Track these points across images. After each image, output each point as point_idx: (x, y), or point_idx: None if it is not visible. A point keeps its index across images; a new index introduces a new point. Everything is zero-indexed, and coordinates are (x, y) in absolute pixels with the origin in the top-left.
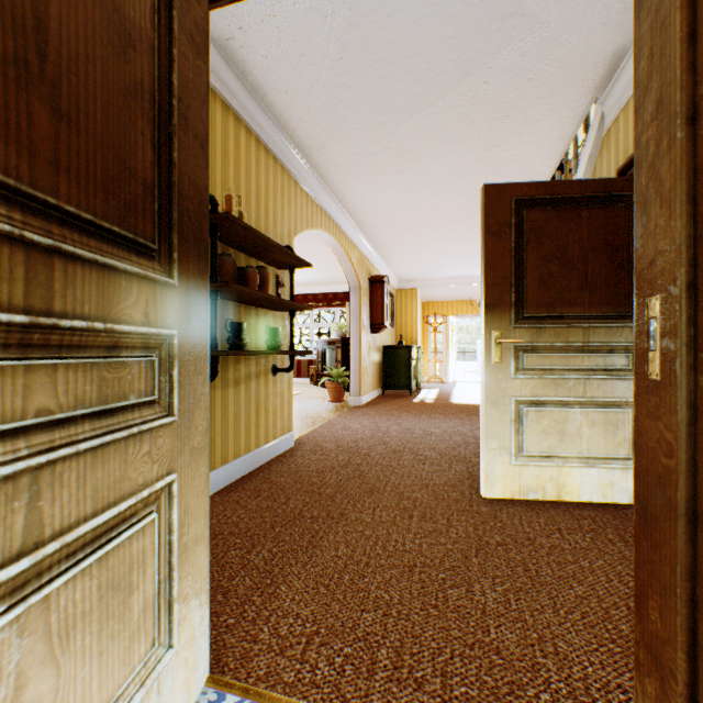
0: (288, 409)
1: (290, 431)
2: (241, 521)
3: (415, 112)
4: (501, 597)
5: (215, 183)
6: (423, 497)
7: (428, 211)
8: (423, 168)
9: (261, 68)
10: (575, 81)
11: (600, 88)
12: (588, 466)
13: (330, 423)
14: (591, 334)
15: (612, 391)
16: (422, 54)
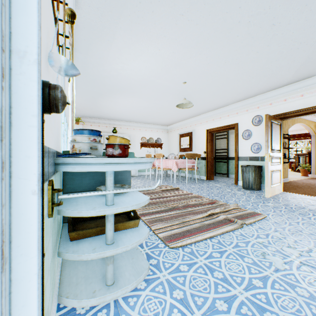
0: (286, 172)
1: (287, 178)
2: None
3: None
4: None
5: None
6: None
7: None
8: None
9: None
10: None
11: None
12: None
13: (300, 179)
14: None
15: None
16: None
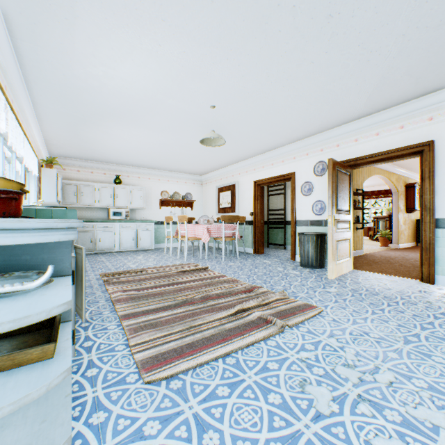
0: (360, 242)
1: (361, 249)
2: None
3: None
4: (416, 273)
5: None
6: (409, 265)
7: None
8: None
9: None
10: None
11: None
12: None
13: (378, 251)
14: None
15: None
16: None
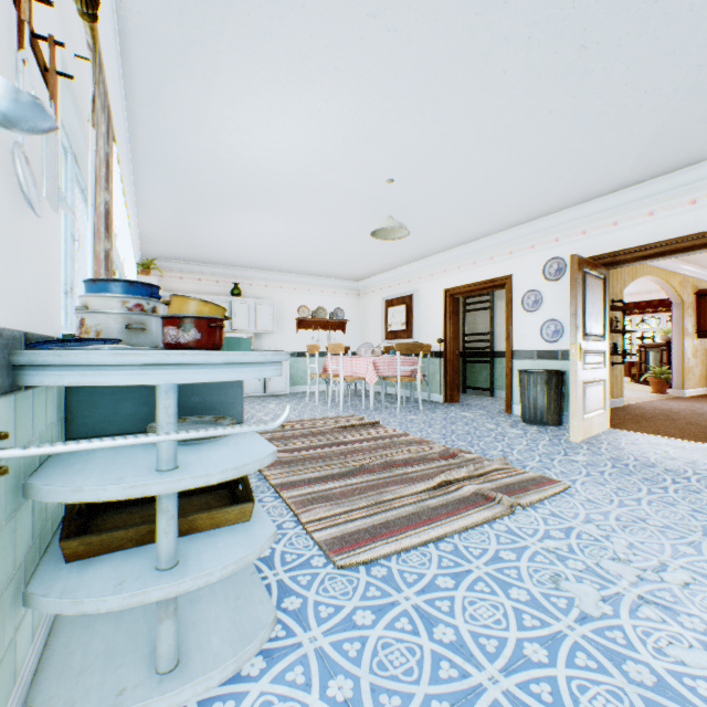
0: (618, 385)
1: (620, 397)
2: None
3: None
4: None
5: None
6: (703, 423)
7: None
8: None
9: None
10: None
11: None
12: None
13: (649, 401)
14: None
15: None
16: None
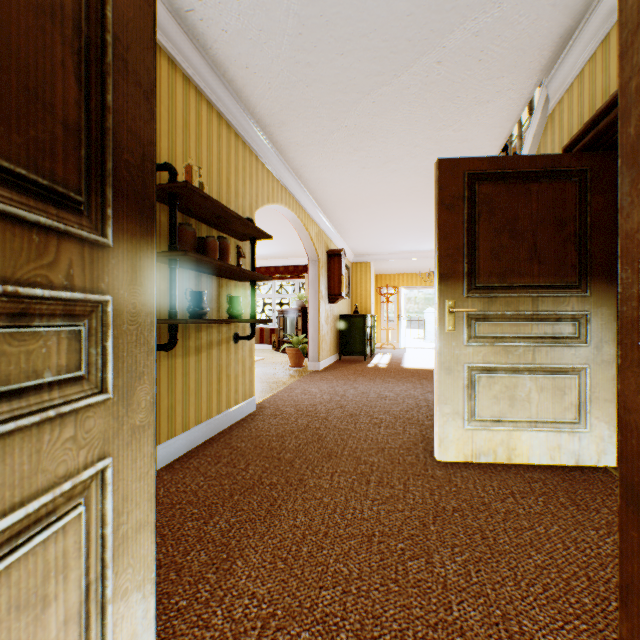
0: (249, 375)
1: (251, 396)
2: (199, 489)
3: (371, 91)
4: (461, 568)
5: (176, 154)
6: (379, 461)
7: (382, 189)
8: (378, 147)
9: (222, 42)
10: (522, 63)
11: (546, 70)
12: (537, 430)
13: (290, 387)
14: (540, 303)
15: (559, 358)
16: (378, 31)
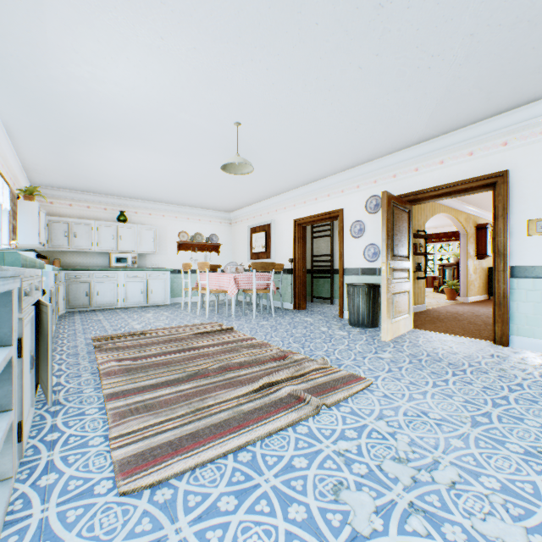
0: (422, 294)
1: (423, 303)
2: None
3: None
4: (488, 333)
5: None
6: (479, 323)
7: None
8: None
9: None
10: None
11: None
12: None
13: (444, 306)
14: None
15: None
16: None
